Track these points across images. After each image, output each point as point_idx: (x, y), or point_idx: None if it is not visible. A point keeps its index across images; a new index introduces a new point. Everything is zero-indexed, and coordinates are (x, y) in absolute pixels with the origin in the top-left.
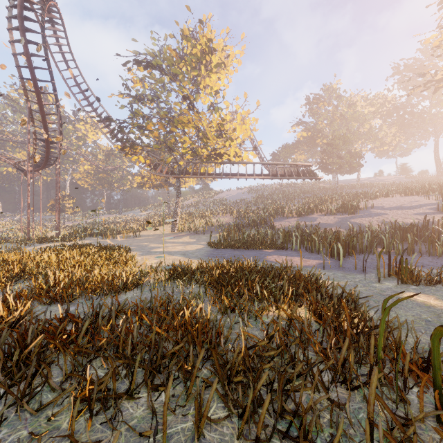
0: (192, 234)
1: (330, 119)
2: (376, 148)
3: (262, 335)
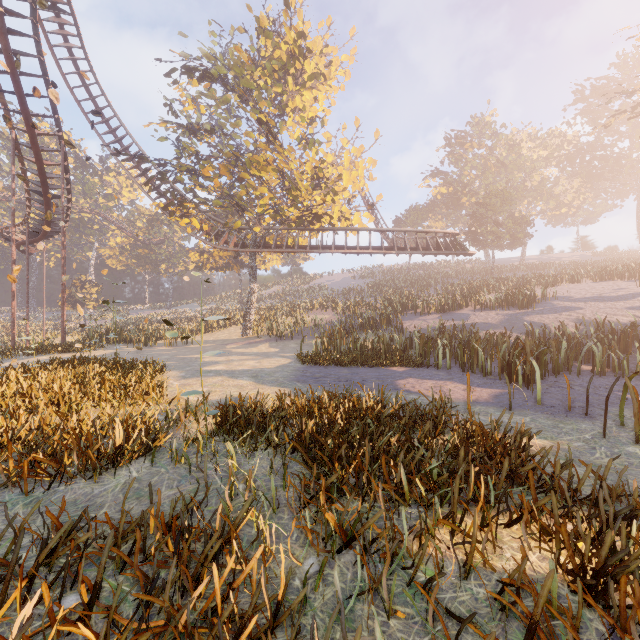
0: (273, 339)
1: (482, 167)
2: (550, 211)
3: None
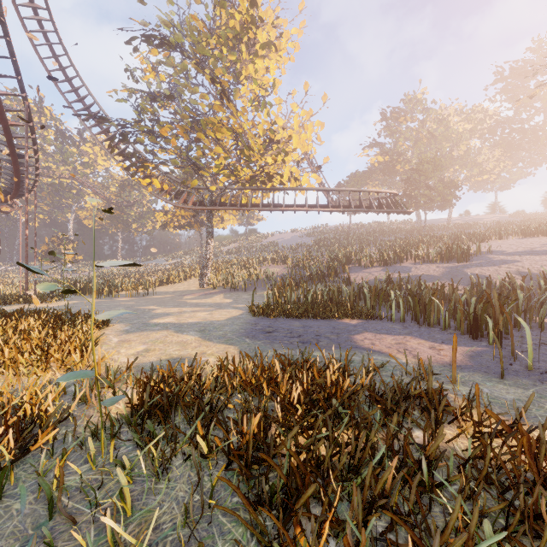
0: (228, 291)
1: (414, 139)
2: (474, 177)
3: None
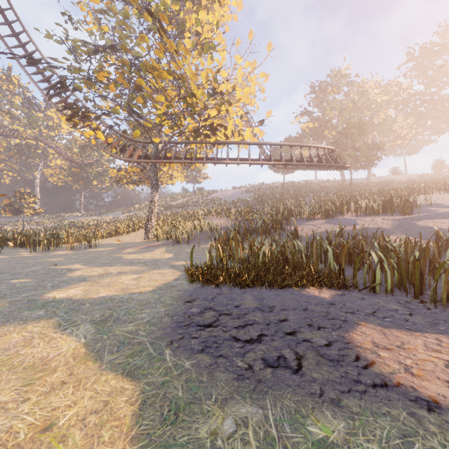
0: (171, 243)
1: (339, 108)
2: (389, 142)
3: None
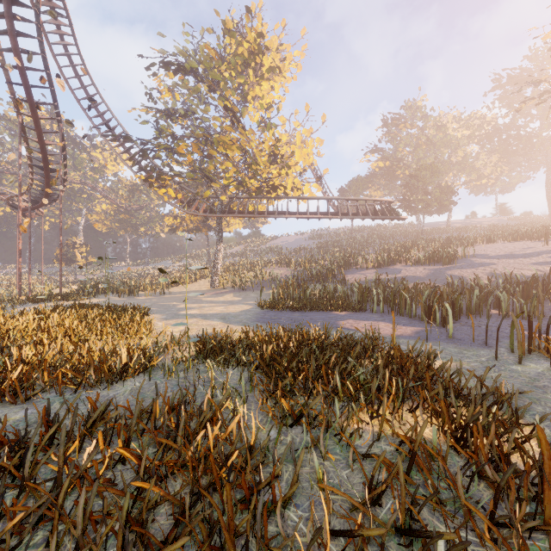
0: (237, 290)
1: (414, 145)
2: (472, 182)
3: (356, 480)
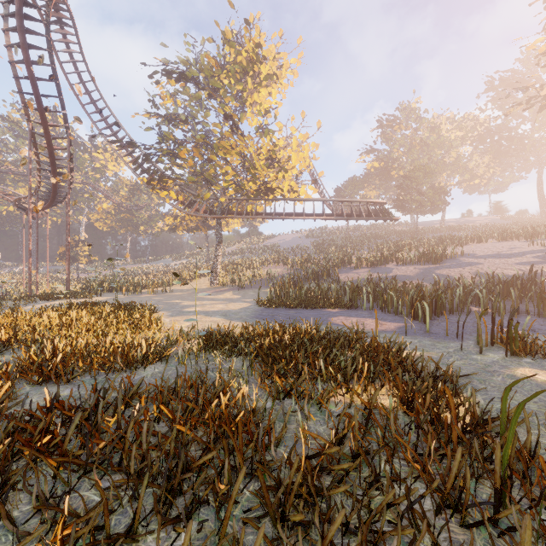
0: (236, 289)
1: (408, 146)
2: (465, 182)
3: (329, 432)
